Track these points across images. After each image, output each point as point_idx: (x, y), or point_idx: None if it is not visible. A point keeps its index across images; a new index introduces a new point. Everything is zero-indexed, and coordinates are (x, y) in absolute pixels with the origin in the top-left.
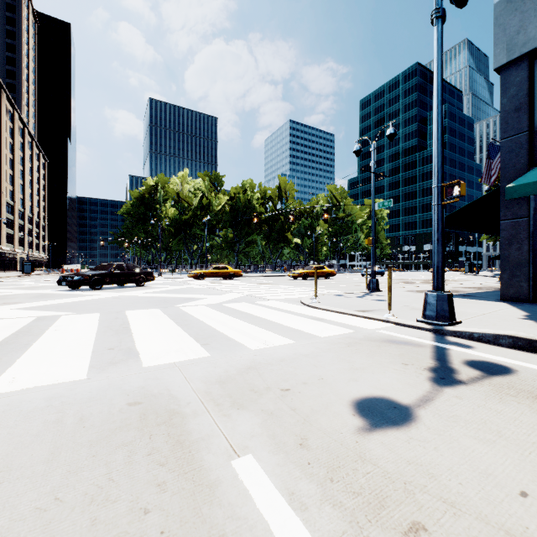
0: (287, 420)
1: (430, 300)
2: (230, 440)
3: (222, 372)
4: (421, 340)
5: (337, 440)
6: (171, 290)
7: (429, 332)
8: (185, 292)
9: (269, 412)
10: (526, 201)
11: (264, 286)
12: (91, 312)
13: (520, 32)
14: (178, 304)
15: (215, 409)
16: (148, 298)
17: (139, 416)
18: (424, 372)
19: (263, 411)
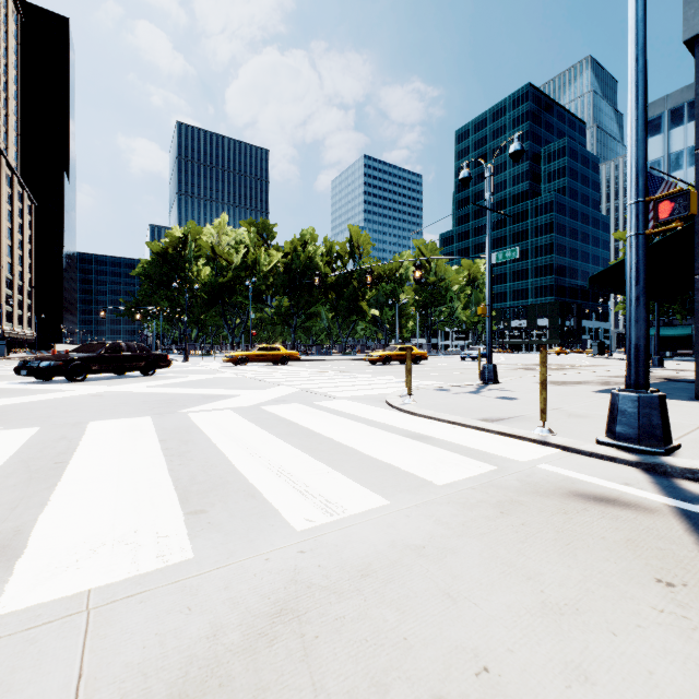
0: None
1: (626, 407)
2: None
3: (202, 636)
4: (637, 491)
5: None
6: (191, 382)
7: (634, 469)
8: (210, 385)
9: None
10: None
11: (330, 375)
12: (28, 425)
13: None
14: (189, 406)
15: None
16: (148, 395)
17: None
18: None
19: None
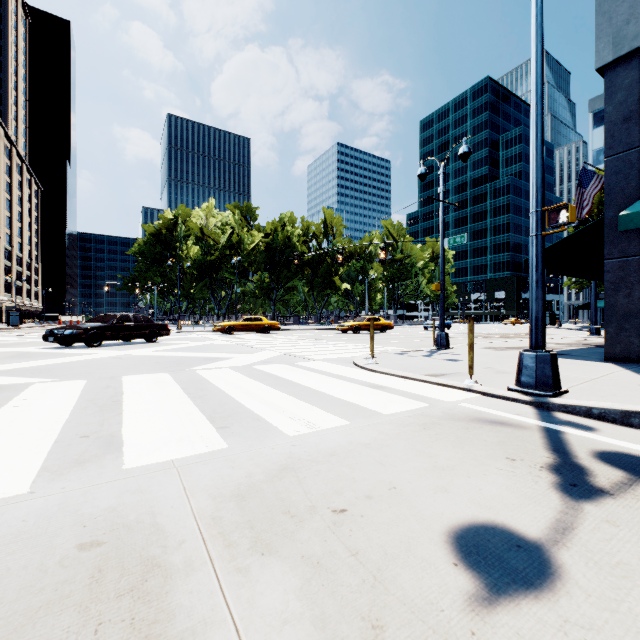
0: (345, 580)
1: (528, 362)
2: (243, 635)
3: (243, 476)
4: (522, 418)
5: (438, 631)
6: (190, 348)
7: (528, 406)
8: (206, 350)
9: (315, 561)
10: (638, 235)
11: (307, 342)
12: (76, 378)
13: (630, 21)
14: (195, 366)
15: (223, 554)
16: (158, 358)
17: (90, 575)
18: (544, 474)
19: (305, 559)
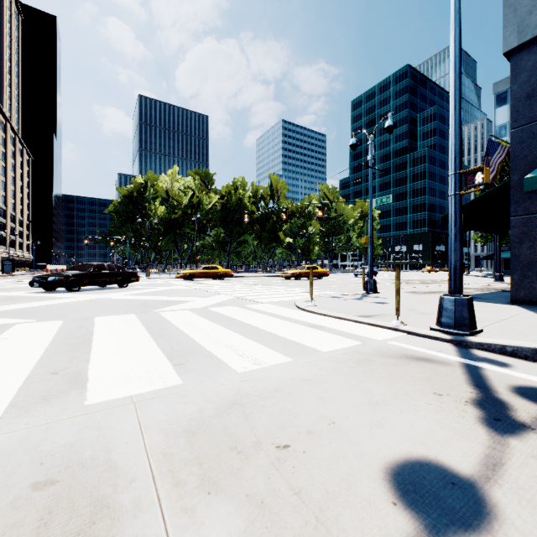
0: (288, 522)
1: (447, 305)
2: None
3: (194, 412)
4: (444, 355)
5: None
6: (155, 292)
7: (448, 344)
8: (169, 294)
9: (259, 500)
10: None
11: (256, 287)
12: (54, 319)
13: (533, 12)
14: (159, 308)
15: (171, 494)
16: (128, 301)
17: (40, 517)
18: (469, 409)
19: (249, 498)
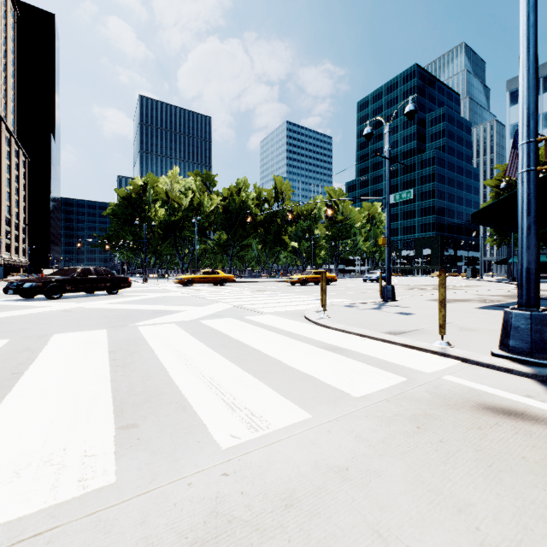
0: None
1: (519, 323)
2: None
3: None
4: (541, 404)
5: None
6: (146, 299)
7: (530, 380)
8: (161, 302)
9: None
10: None
11: (259, 294)
12: (1, 337)
13: None
14: (141, 320)
15: None
16: (109, 311)
17: None
18: None
19: None
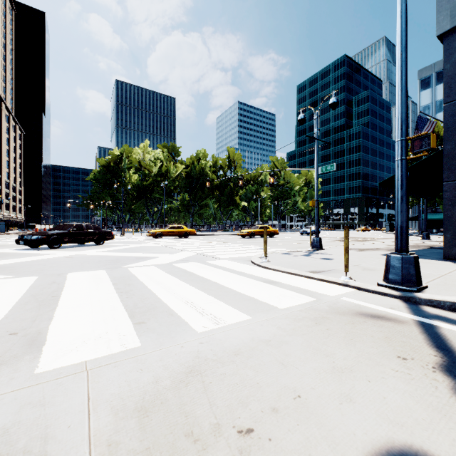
0: None
1: (395, 263)
2: None
3: (150, 382)
4: (397, 312)
5: None
6: (127, 249)
7: (398, 300)
8: (139, 250)
9: None
10: None
11: (216, 244)
12: (30, 275)
13: None
14: (128, 264)
15: None
16: (101, 257)
17: None
18: (439, 377)
19: None
